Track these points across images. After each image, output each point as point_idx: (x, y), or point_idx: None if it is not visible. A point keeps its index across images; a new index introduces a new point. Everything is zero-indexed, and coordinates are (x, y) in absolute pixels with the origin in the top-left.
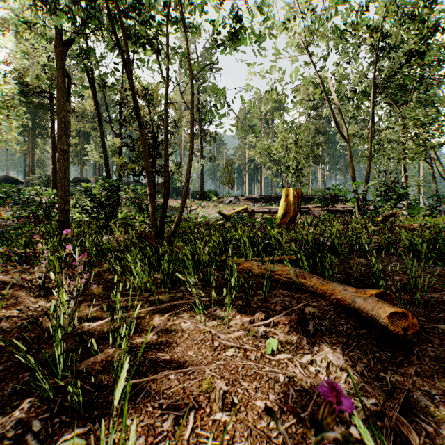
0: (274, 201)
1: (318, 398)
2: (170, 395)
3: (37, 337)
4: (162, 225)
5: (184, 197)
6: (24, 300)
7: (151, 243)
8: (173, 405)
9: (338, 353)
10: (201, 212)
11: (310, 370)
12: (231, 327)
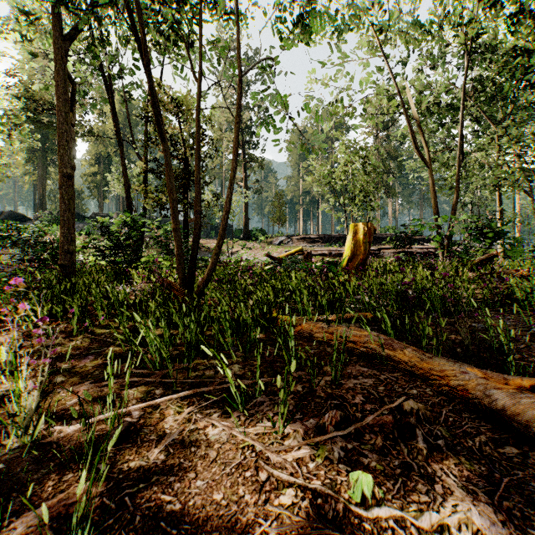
0: (335, 241)
1: None
2: None
3: None
4: (191, 271)
5: (221, 234)
6: None
7: (176, 295)
8: None
9: (483, 504)
10: (245, 255)
11: None
12: (288, 437)
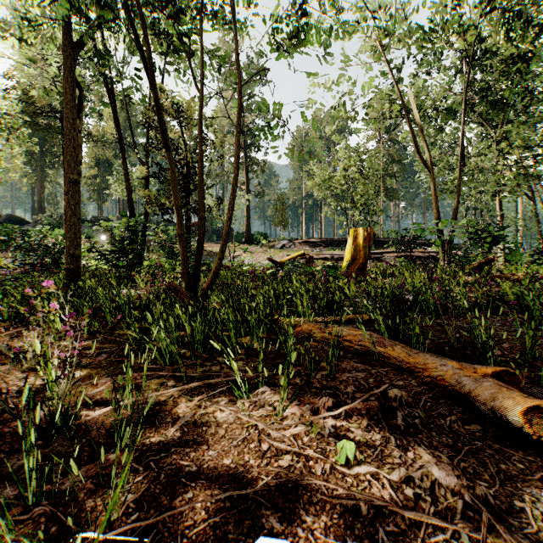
0: (337, 245)
1: None
2: (193, 539)
3: (12, 433)
4: (196, 275)
5: (224, 239)
6: (8, 376)
7: (181, 298)
8: None
9: (444, 464)
10: (247, 259)
11: (406, 495)
12: (286, 418)
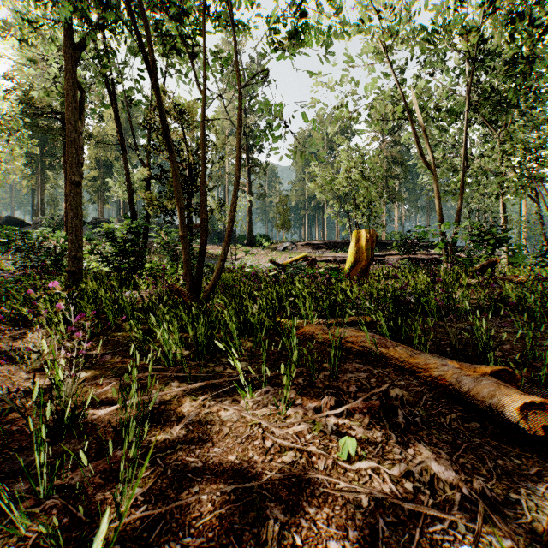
0: (340, 247)
1: (423, 536)
2: (200, 530)
3: (20, 431)
4: (198, 277)
5: (227, 241)
6: (13, 376)
7: (184, 300)
8: (203, 547)
9: (443, 460)
10: (249, 261)
11: (406, 488)
12: (289, 417)
